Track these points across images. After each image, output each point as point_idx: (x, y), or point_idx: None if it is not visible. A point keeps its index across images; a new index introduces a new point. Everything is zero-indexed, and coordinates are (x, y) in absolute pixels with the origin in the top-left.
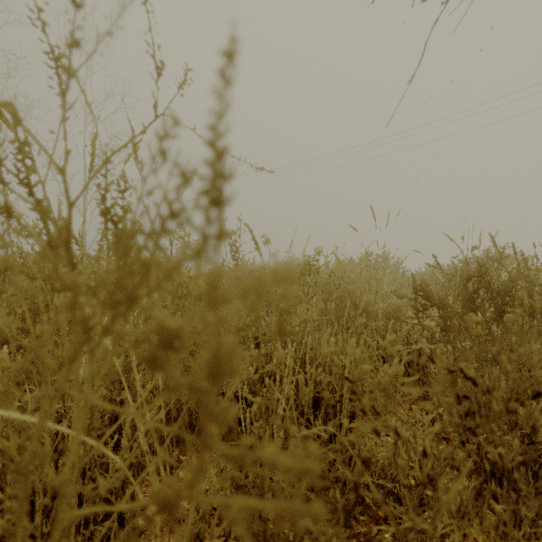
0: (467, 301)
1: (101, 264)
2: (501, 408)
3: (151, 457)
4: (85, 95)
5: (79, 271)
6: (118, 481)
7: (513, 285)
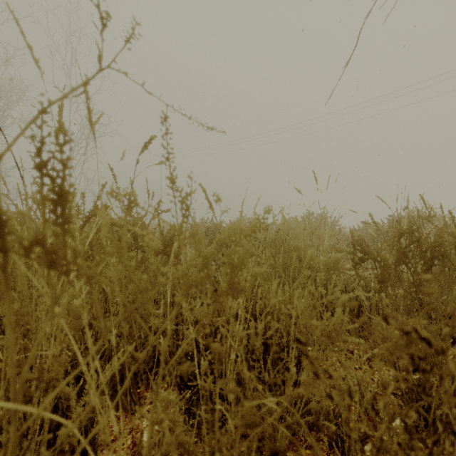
0: (400, 255)
1: (35, 222)
2: (454, 368)
3: (103, 413)
4: (31, 50)
5: (9, 229)
6: (59, 448)
7: (441, 241)
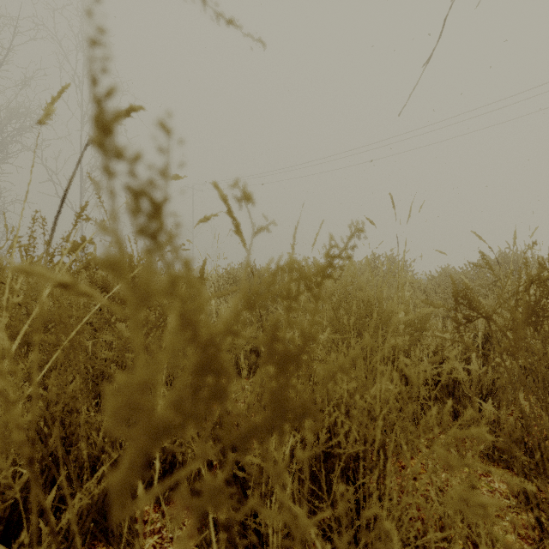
0: (528, 314)
1: None
2: None
3: None
4: None
5: None
6: None
7: None
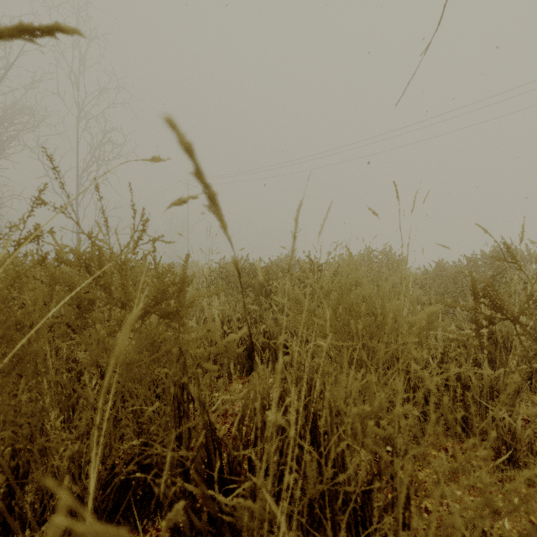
0: None
1: None
2: None
3: None
4: None
5: None
6: None
7: None
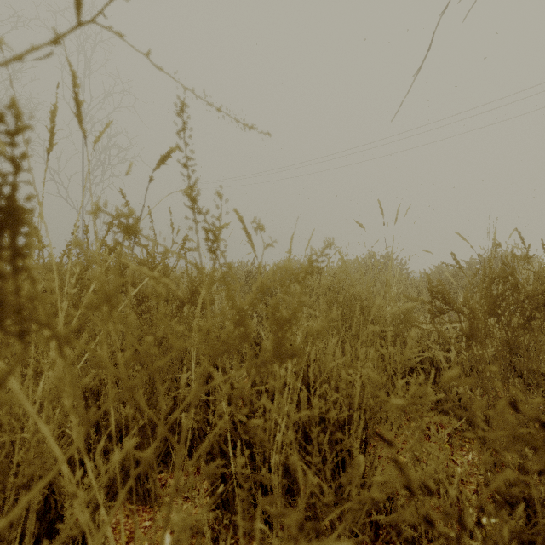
0: (491, 306)
1: None
2: None
3: (94, 532)
4: None
5: None
6: None
7: (544, 288)
